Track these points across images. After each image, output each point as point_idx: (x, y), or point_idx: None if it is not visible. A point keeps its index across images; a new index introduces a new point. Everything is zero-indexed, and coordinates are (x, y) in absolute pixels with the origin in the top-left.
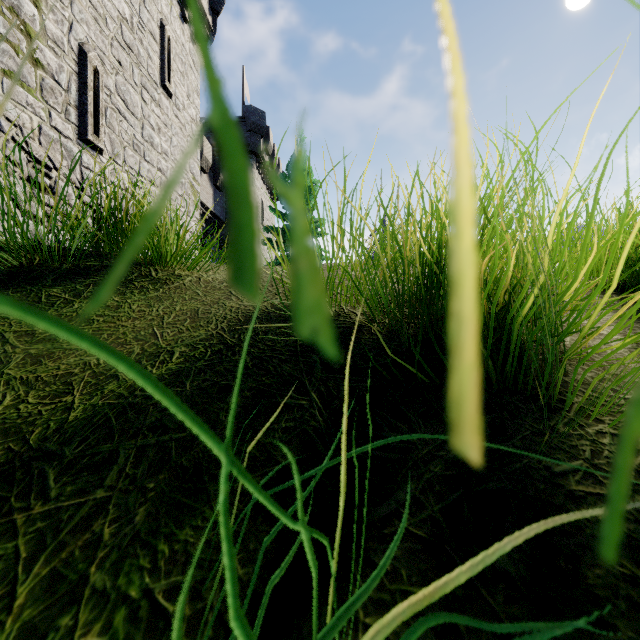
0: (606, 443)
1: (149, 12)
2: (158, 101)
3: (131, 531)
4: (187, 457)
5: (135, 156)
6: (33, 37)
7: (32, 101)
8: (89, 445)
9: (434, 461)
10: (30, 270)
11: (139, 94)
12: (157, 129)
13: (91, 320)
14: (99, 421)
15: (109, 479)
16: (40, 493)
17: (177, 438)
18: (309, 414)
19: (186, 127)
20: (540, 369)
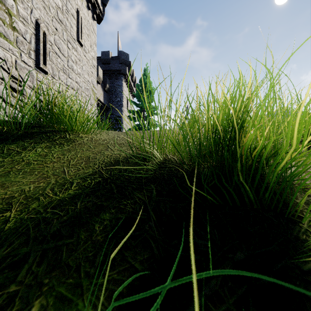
0: None
1: (71, 4)
2: (75, 48)
3: None
4: (72, 257)
5: (64, 75)
6: (12, 16)
7: (12, 48)
8: (13, 248)
9: (226, 261)
10: (0, 135)
11: (66, 45)
12: (75, 62)
13: (30, 163)
14: (23, 230)
15: (21, 275)
16: None
17: (68, 243)
18: (148, 225)
19: (89, 61)
20: (281, 194)
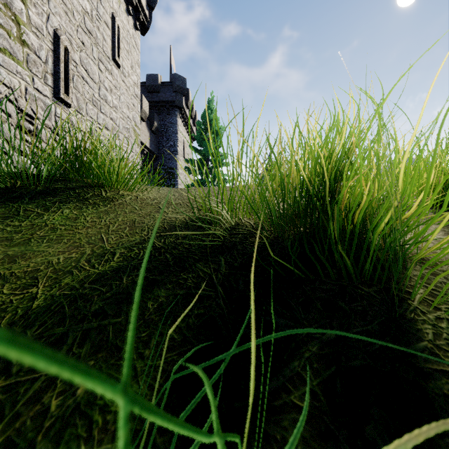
0: (444, 327)
1: (104, 7)
2: (110, 70)
3: (73, 403)
4: (121, 338)
5: (94, 109)
6: (21, 25)
7: (20, 70)
8: (46, 328)
9: (312, 342)
10: (13, 191)
11: (97, 65)
12: (109, 90)
13: (55, 228)
14: (55, 308)
15: None
16: (4, 369)
17: (114, 322)
18: (215, 303)
19: (130, 89)
20: (389, 267)
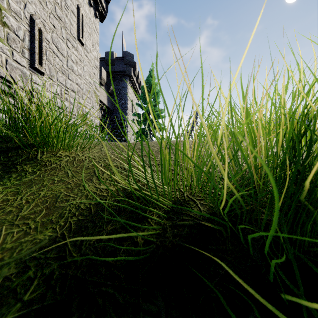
0: None
1: (71, 0)
2: (76, 47)
3: None
4: None
5: (63, 76)
6: (2, 10)
7: (1, 45)
8: None
9: None
10: None
11: (65, 43)
12: (75, 62)
13: None
14: None
15: None
16: None
17: None
18: None
19: (91, 61)
20: None
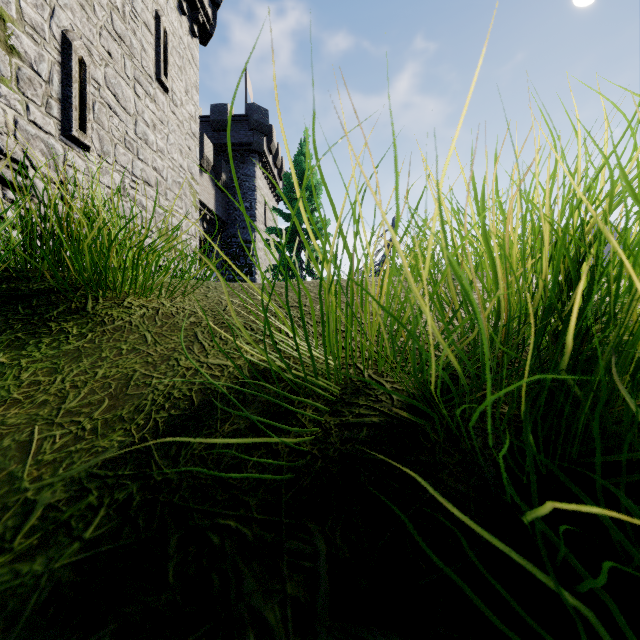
0: None
1: (143, 1)
2: (153, 96)
3: None
4: None
5: (127, 154)
6: (7, 21)
7: (6, 92)
8: None
9: None
10: None
11: (132, 88)
12: (152, 126)
13: None
14: None
15: None
16: None
17: None
18: None
19: (184, 124)
20: None
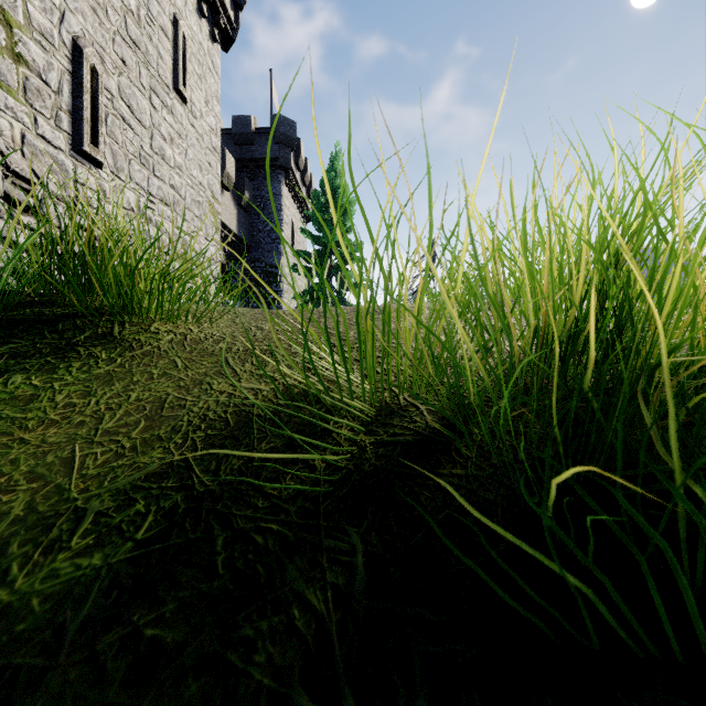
0: None
1: (159, 4)
2: (170, 107)
3: None
4: None
5: (142, 171)
6: (14, 27)
7: (13, 104)
8: None
9: None
10: None
11: (147, 99)
12: (169, 140)
13: None
14: None
15: None
16: None
17: None
18: None
19: (204, 138)
20: None
